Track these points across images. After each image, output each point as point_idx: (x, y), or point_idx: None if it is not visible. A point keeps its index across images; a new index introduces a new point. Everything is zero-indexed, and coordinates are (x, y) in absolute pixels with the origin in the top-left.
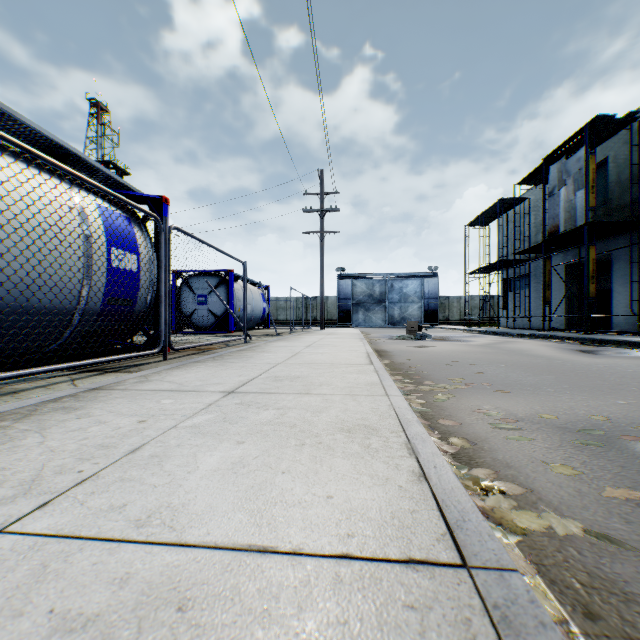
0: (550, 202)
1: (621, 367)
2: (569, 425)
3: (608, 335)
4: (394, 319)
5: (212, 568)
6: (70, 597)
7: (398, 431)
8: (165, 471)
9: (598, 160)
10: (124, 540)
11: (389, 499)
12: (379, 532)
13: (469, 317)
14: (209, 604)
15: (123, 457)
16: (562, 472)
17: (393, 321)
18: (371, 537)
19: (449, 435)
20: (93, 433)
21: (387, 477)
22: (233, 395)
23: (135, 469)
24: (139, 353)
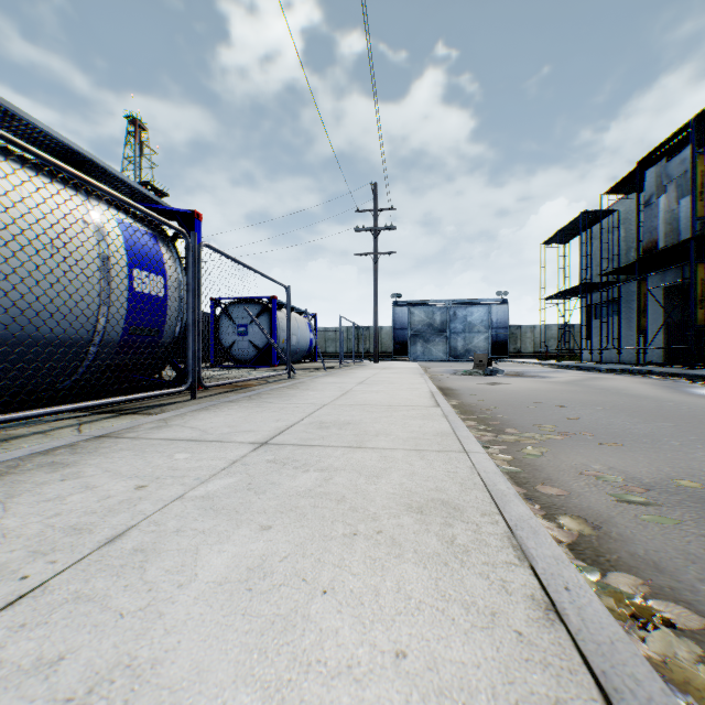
0: (646, 213)
1: None
2: None
3: None
4: (457, 351)
5: None
6: None
7: (492, 513)
8: (146, 581)
9: None
10: None
11: (505, 665)
12: None
13: (545, 349)
14: None
15: (94, 550)
16: None
17: (456, 354)
18: None
19: (555, 510)
20: (71, 505)
21: (492, 609)
22: (265, 448)
23: (103, 575)
24: (162, 391)
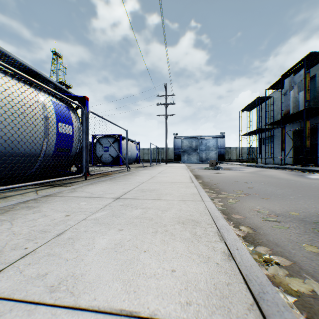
0: (285, 98)
1: None
2: (307, 219)
3: (316, 167)
4: (202, 159)
5: None
6: None
7: (211, 223)
8: (75, 249)
9: (310, 76)
10: (40, 303)
11: (211, 273)
12: (207, 301)
13: (241, 158)
14: None
15: (52, 238)
16: (311, 250)
17: (202, 160)
18: (202, 305)
19: (239, 224)
20: (39, 222)
21: (208, 256)
22: (119, 200)
23: (57, 247)
24: (72, 176)
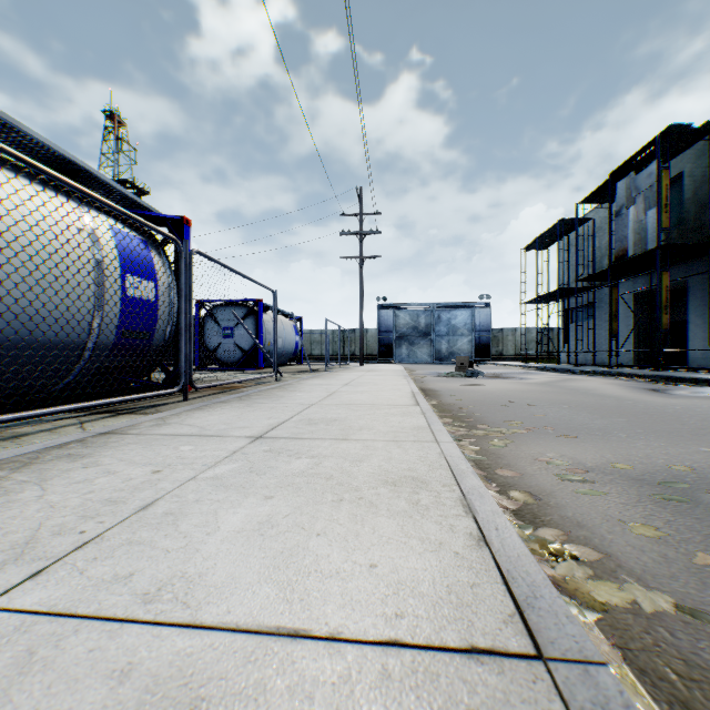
0: (617, 223)
1: (701, 409)
2: (647, 476)
3: (683, 372)
4: (441, 354)
5: (232, 657)
6: (58, 695)
7: (451, 484)
8: (180, 532)
9: (672, 175)
10: (128, 619)
11: (444, 569)
12: (433, 611)
13: (525, 352)
14: (227, 706)
15: (133, 515)
16: (643, 533)
17: (440, 356)
18: (424, 618)
19: (509, 488)
20: (100, 485)
21: (440, 541)
22: (261, 441)
23: (146, 529)
24: (156, 392)
